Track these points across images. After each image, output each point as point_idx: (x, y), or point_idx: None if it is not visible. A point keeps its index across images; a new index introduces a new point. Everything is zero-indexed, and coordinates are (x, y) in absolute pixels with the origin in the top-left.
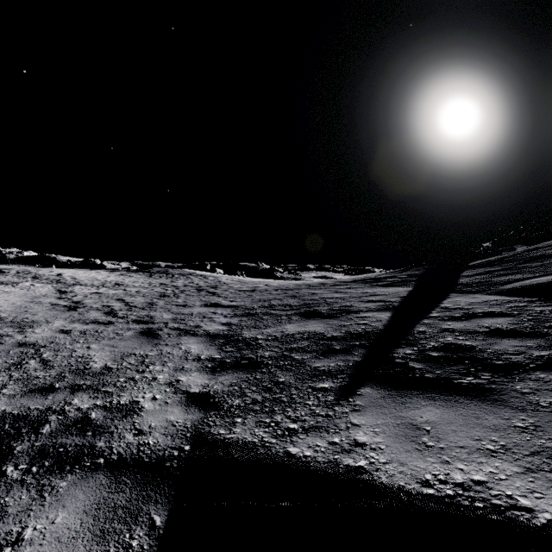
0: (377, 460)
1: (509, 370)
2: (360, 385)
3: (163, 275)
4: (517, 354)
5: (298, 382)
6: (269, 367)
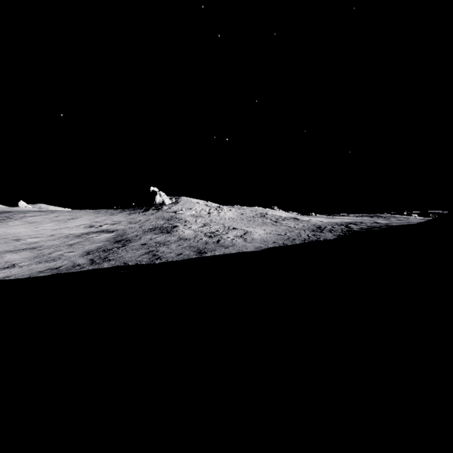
0: None
1: None
2: None
3: (379, 217)
4: None
5: None
6: None
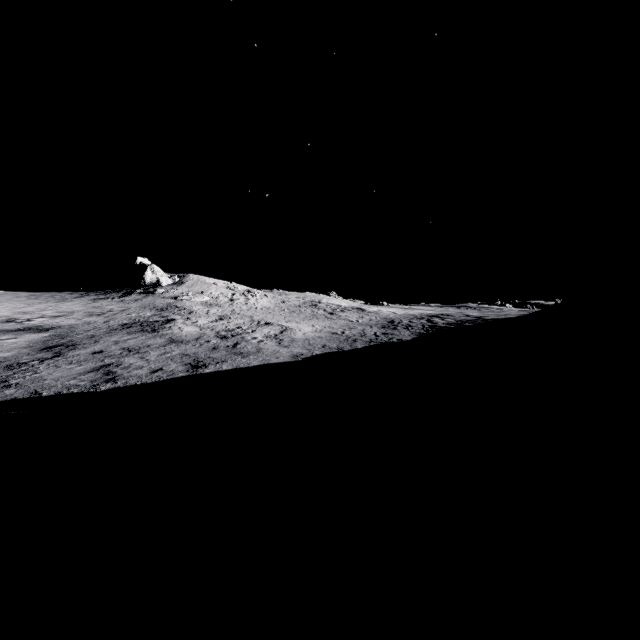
0: None
1: None
2: None
3: (467, 308)
4: None
5: None
6: None
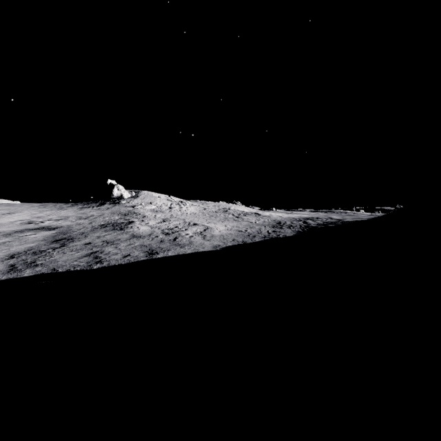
0: None
1: None
2: None
3: (332, 212)
4: None
5: None
6: None
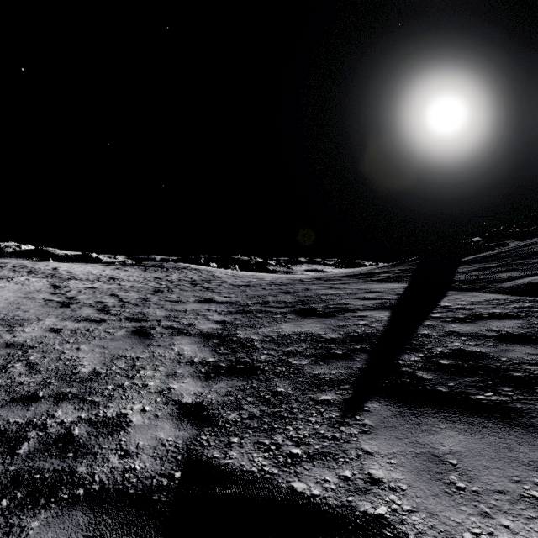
0: (400, 506)
1: (531, 385)
2: (367, 399)
3: (158, 269)
4: (536, 364)
5: (298, 393)
6: (266, 374)
